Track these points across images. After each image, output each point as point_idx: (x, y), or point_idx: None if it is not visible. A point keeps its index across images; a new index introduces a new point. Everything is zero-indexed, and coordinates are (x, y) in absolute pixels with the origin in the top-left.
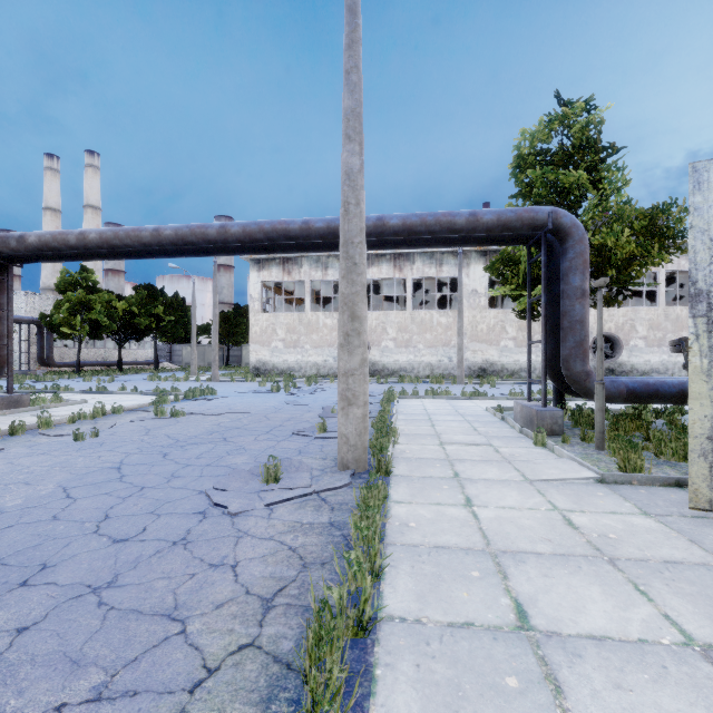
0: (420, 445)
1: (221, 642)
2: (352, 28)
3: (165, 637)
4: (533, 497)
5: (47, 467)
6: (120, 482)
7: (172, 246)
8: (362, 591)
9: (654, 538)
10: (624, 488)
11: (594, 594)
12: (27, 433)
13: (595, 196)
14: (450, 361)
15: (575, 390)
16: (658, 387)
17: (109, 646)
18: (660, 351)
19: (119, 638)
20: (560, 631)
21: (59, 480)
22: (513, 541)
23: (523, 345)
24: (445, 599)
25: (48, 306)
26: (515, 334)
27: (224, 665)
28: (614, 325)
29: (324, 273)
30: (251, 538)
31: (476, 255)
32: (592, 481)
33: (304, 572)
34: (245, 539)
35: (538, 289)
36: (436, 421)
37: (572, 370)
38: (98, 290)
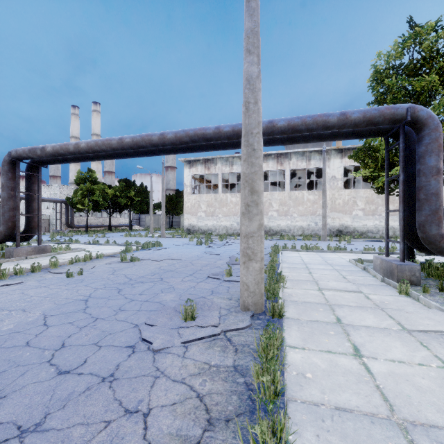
0: (303, 289)
1: None
2: None
3: None
4: (418, 350)
5: (42, 297)
6: (83, 313)
7: (130, 149)
8: None
9: None
10: None
11: None
12: (42, 271)
13: (442, 96)
14: (316, 225)
15: (430, 249)
16: None
17: None
18: None
19: None
20: None
21: (45, 309)
22: (418, 409)
23: (369, 214)
24: None
25: (71, 193)
26: (363, 206)
27: None
28: None
29: (231, 168)
30: (165, 380)
31: (334, 152)
32: None
33: (209, 431)
34: (161, 381)
35: (394, 170)
36: (312, 269)
37: (427, 233)
38: (97, 182)
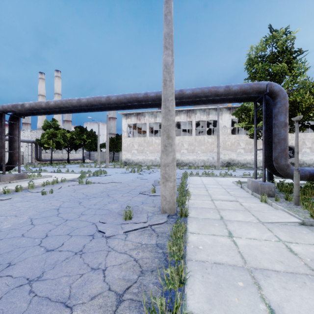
0: (201, 200)
1: None
2: None
3: None
4: (265, 232)
5: (27, 208)
6: (57, 217)
7: (86, 107)
8: (175, 301)
9: None
10: None
11: None
12: (23, 191)
13: (290, 76)
14: (213, 159)
15: (281, 174)
16: None
17: None
18: None
19: None
20: None
21: (30, 215)
22: (259, 262)
23: (248, 151)
24: (224, 302)
25: (39, 136)
26: (244, 146)
27: None
28: (294, 142)
29: (155, 119)
30: (114, 252)
31: (225, 110)
32: (297, 224)
33: (141, 276)
34: (112, 253)
35: (260, 123)
36: (208, 188)
37: (279, 163)
38: (59, 128)
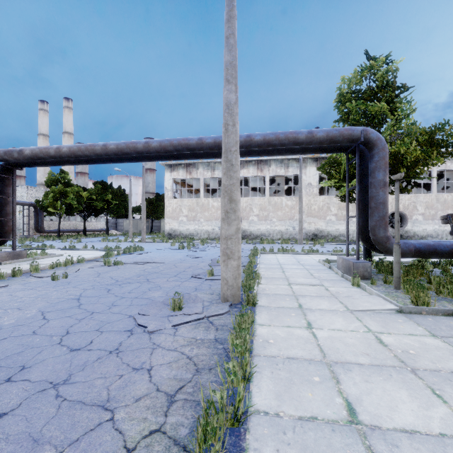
0: (275, 285)
1: (137, 428)
2: (230, 8)
3: (99, 423)
4: (353, 322)
5: (33, 298)
6: (78, 309)
7: (114, 156)
8: (237, 393)
9: (442, 354)
10: (416, 317)
11: (403, 396)
12: (23, 275)
13: (392, 120)
14: (294, 229)
15: (379, 249)
16: (436, 247)
17: (60, 429)
18: (433, 223)
19: (68, 423)
20: (381, 425)
21: (39, 307)
22: (341, 355)
23: (341, 219)
24: (295, 398)
25: (40, 195)
26: (336, 212)
27: (139, 446)
28: (402, 206)
29: (212, 173)
30: (161, 349)
31: (310, 161)
32: (393, 311)
33: (197, 375)
34: (158, 350)
35: (354, 181)
36: (285, 269)
37: (377, 235)
38: (71, 184)
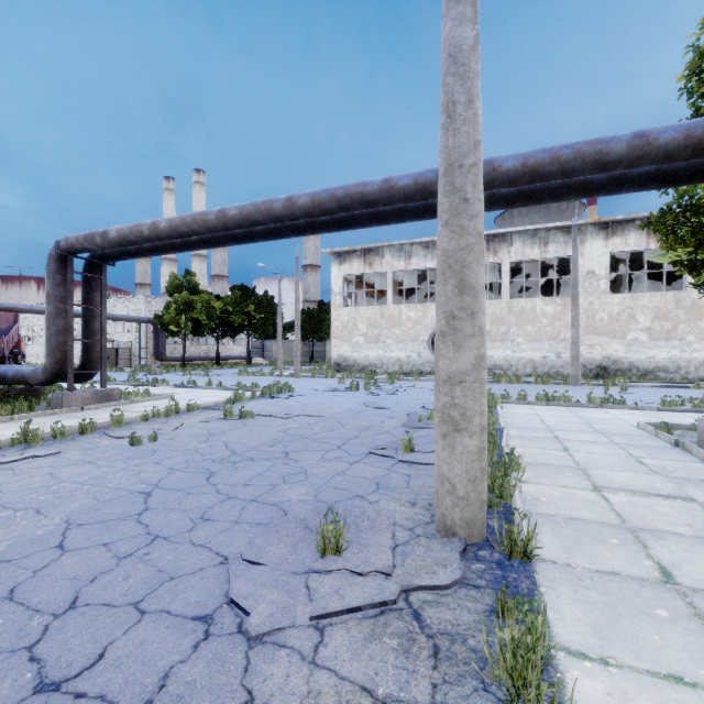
0: (560, 487)
1: None
2: None
3: None
4: None
5: (78, 484)
6: (134, 523)
7: (237, 229)
8: None
9: None
10: None
11: None
12: (97, 432)
13: None
14: (558, 357)
15: None
16: None
17: None
18: None
19: None
20: None
21: (73, 510)
22: None
23: (660, 338)
24: None
25: (162, 308)
26: (649, 324)
27: None
28: None
29: (407, 262)
30: None
31: (593, 229)
32: None
33: None
34: None
35: None
36: (567, 442)
37: None
38: (199, 291)
